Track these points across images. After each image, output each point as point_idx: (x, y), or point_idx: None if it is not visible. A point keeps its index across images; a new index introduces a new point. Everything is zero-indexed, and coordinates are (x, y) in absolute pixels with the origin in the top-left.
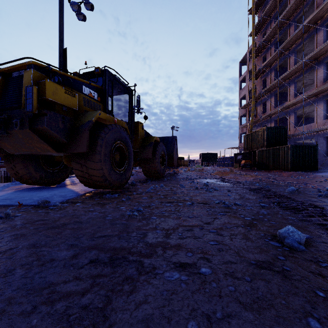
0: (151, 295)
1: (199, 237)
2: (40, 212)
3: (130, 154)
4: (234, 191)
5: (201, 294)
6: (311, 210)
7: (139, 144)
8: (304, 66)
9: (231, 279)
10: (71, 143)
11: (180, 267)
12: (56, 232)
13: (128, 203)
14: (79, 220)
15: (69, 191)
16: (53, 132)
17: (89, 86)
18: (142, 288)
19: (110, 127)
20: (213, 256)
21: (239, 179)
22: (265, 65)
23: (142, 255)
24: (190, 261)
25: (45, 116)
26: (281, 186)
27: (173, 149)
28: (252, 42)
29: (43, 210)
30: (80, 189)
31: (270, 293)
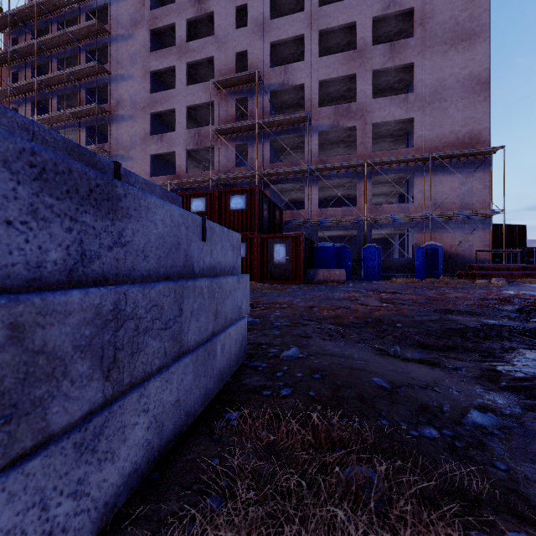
0: None
1: None
2: None
3: None
4: None
5: None
6: None
7: None
8: None
9: None
10: None
11: None
12: None
13: None
14: None
15: None
16: None
17: None
18: None
19: None
20: None
21: None
22: None
23: None
24: None
25: None
26: None
27: None
28: None
29: None
30: None
31: None
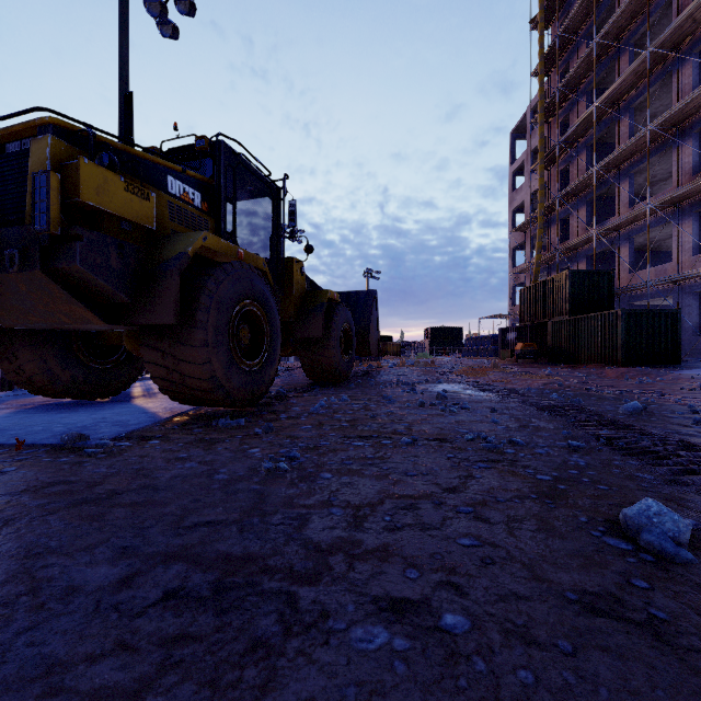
0: (315, 699)
1: (434, 526)
2: (63, 463)
3: (274, 329)
4: (505, 411)
5: (447, 697)
6: (687, 458)
7: (295, 307)
8: (650, 141)
9: (523, 646)
10: (140, 303)
11: (389, 611)
12: (90, 514)
13: (267, 440)
14: (151, 481)
15: (137, 411)
16: (97, 278)
17: (183, 178)
18: (291, 678)
19: (229, 269)
20: (472, 579)
21: (512, 384)
22: (567, 139)
23: (296, 578)
24: (414, 592)
25: (77, 242)
26: (608, 400)
27: (369, 319)
28: (539, 90)
29: (71, 457)
30: (161, 408)
31: (631, 693)
